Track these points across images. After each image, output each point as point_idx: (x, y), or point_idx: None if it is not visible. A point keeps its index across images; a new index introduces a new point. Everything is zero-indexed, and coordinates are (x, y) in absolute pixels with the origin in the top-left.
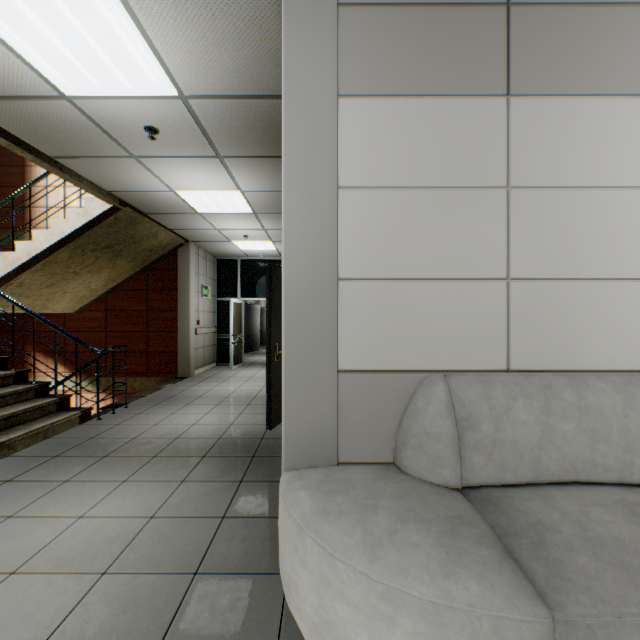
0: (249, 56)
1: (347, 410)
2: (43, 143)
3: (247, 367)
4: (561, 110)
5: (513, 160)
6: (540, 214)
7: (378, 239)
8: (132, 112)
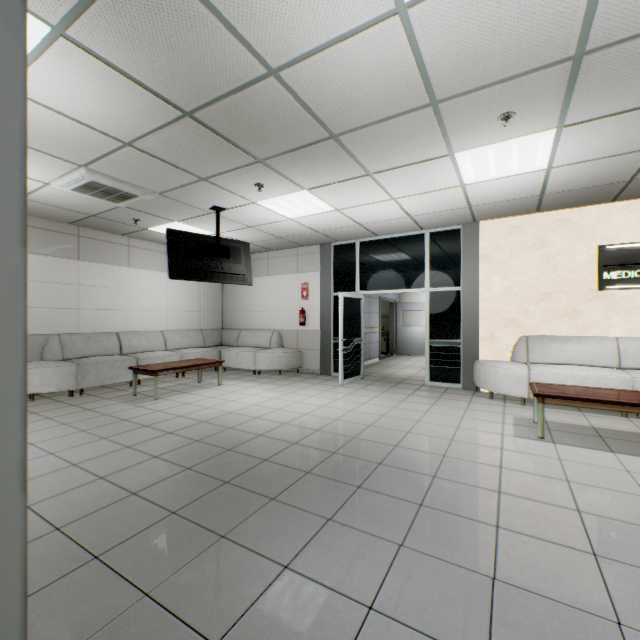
0: None
1: None
2: None
3: None
4: (95, 266)
5: (81, 277)
6: (89, 292)
7: (36, 296)
8: None
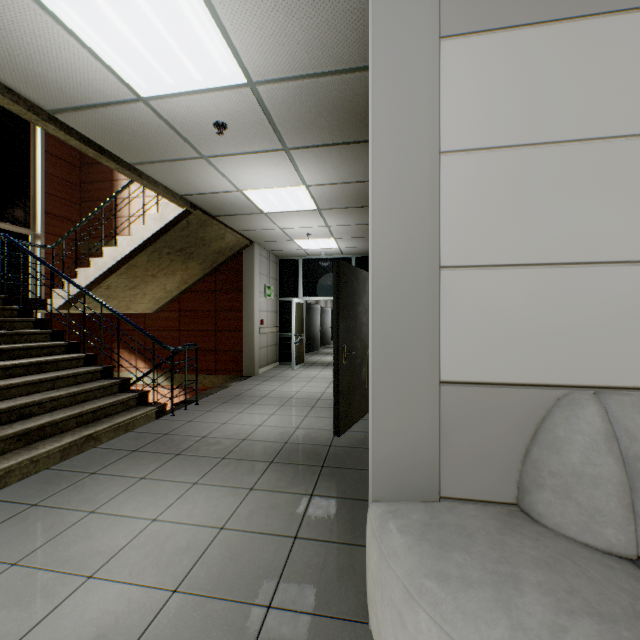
0: (323, 23)
1: (451, 431)
2: (124, 151)
3: (308, 367)
4: None
5: None
6: None
7: (493, 214)
8: (202, 108)
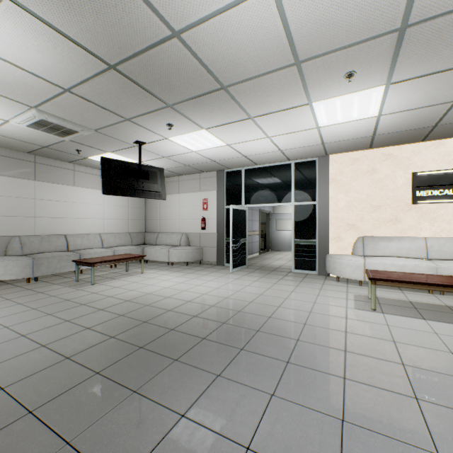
0: None
1: None
2: None
3: None
4: (48, 185)
5: (37, 193)
6: (43, 205)
7: (1, 207)
8: None
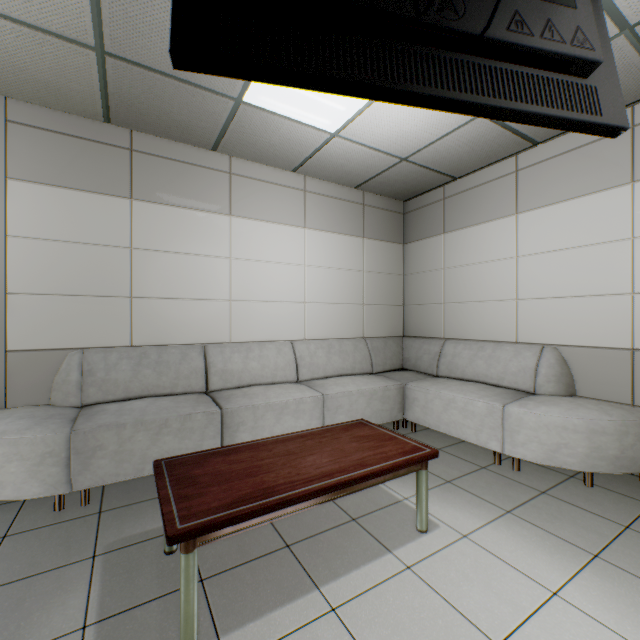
0: None
1: (16, 375)
2: None
3: None
4: (163, 211)
5: (135, 234)
6: (151, 264)
7: (41, 270)
8: None
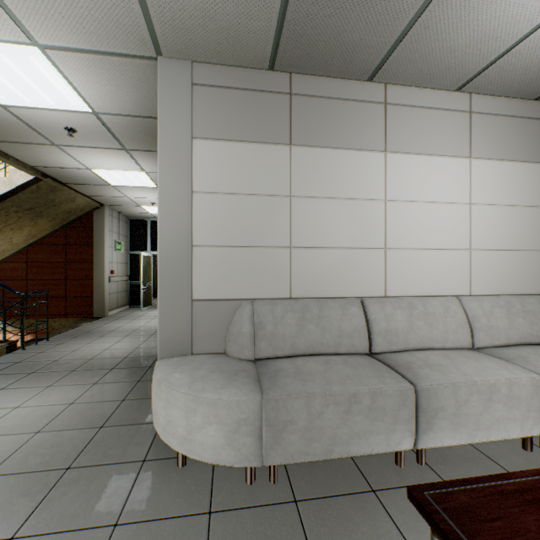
0: (142, 96)
1: (198, 323)
2: None
3: (156, 308)
4: (319, 155)
5: (293, 181)
6: (308, 211)
7: (217, 223)
8: (55, 118)
